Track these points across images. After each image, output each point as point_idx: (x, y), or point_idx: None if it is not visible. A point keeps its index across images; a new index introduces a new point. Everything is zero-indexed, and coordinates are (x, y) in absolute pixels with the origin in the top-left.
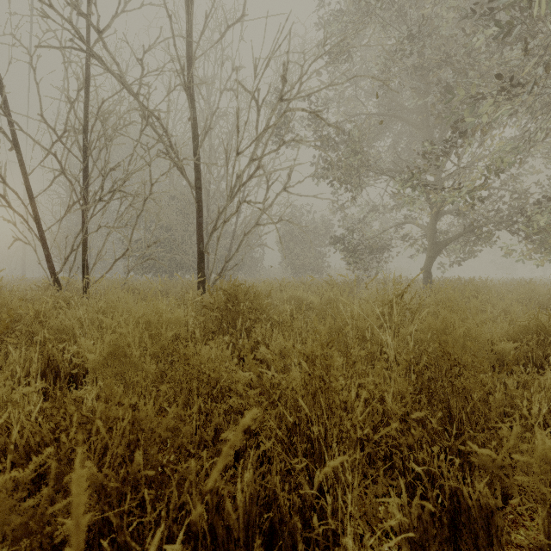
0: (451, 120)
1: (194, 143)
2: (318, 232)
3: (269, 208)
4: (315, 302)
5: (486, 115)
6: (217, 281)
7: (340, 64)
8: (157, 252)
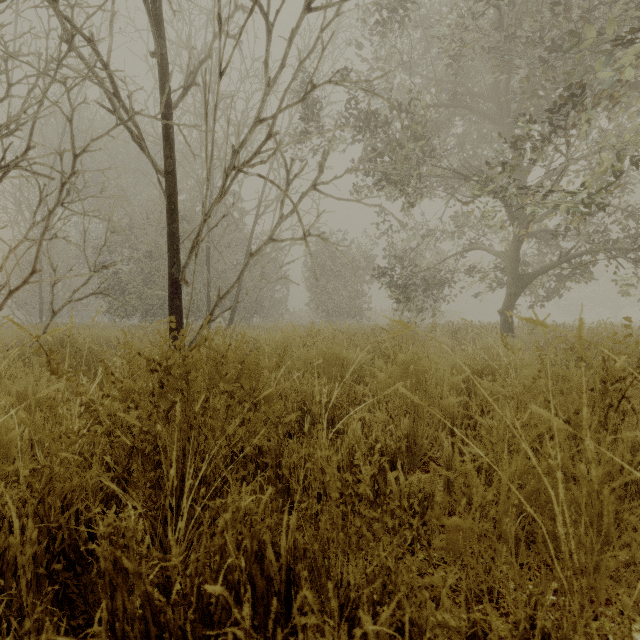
0: (572, 78)
1: (162, 97)
2: (355, 265)
3: (289, 215)
4: (380, 376)
5: (630, 69)
6: (204, 328)
7: (390, 28)
8: (142, 289)
